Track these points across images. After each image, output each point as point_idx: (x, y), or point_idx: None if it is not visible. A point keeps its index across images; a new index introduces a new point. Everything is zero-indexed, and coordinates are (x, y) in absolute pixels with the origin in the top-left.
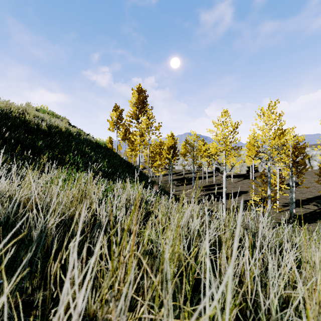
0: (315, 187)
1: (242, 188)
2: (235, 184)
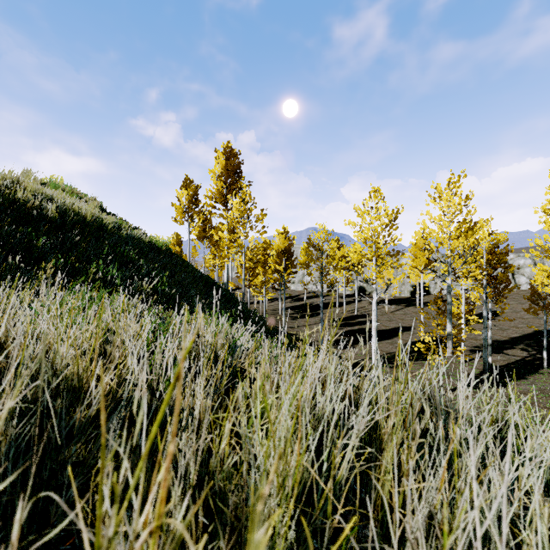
0: (523, 319)
1: (403, 322)
2: (392, 316)
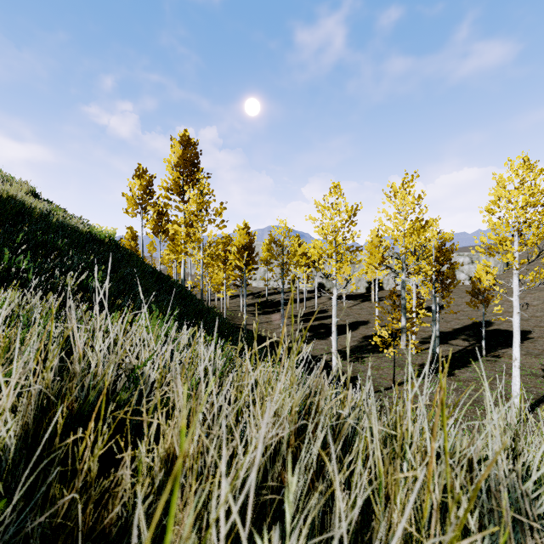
0: (463, 312)
1: (360, 317)
2: (349, 311)
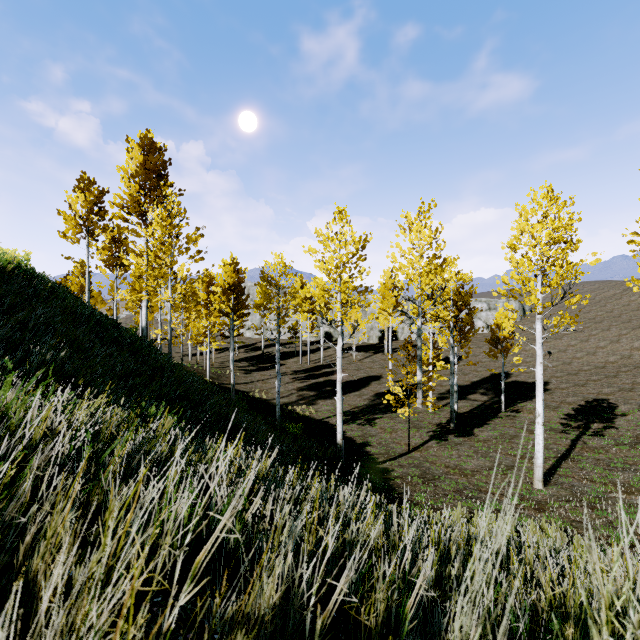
0: (481, 363)
1: (372, 371)
2: (360, 364)
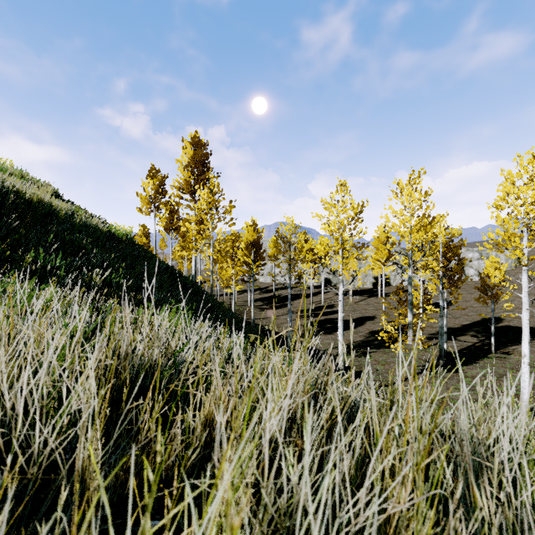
0: (472, 308)
1: (366, 312)
2: (356, 306)
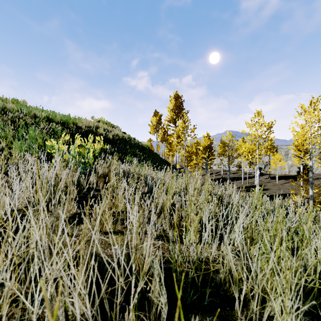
0: None
1: (289, 191)
2: (281, 186)
